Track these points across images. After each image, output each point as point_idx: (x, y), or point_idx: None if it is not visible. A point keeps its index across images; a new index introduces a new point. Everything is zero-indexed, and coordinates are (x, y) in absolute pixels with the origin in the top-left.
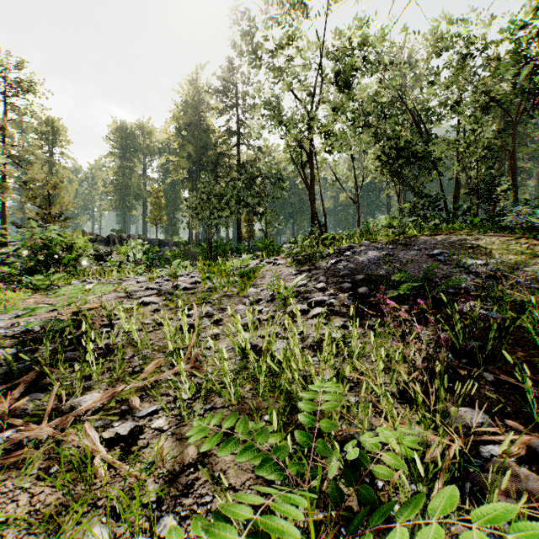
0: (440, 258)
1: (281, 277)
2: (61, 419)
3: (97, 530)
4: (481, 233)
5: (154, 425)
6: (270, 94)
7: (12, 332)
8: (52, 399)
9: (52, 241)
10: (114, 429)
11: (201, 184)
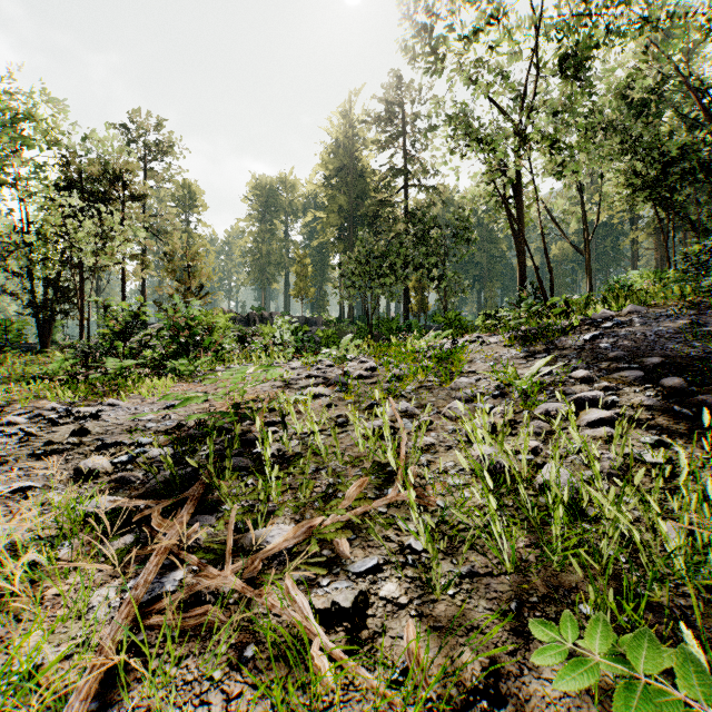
0: None
1: (502, 361)
2: (245, 563)
3: None
4: None
5: (383, 593)
6: (464, 102)
7: (163, 426)
8: (231, 530)
9: (194, 319)
10: (323, 590)
11: (359, 243)
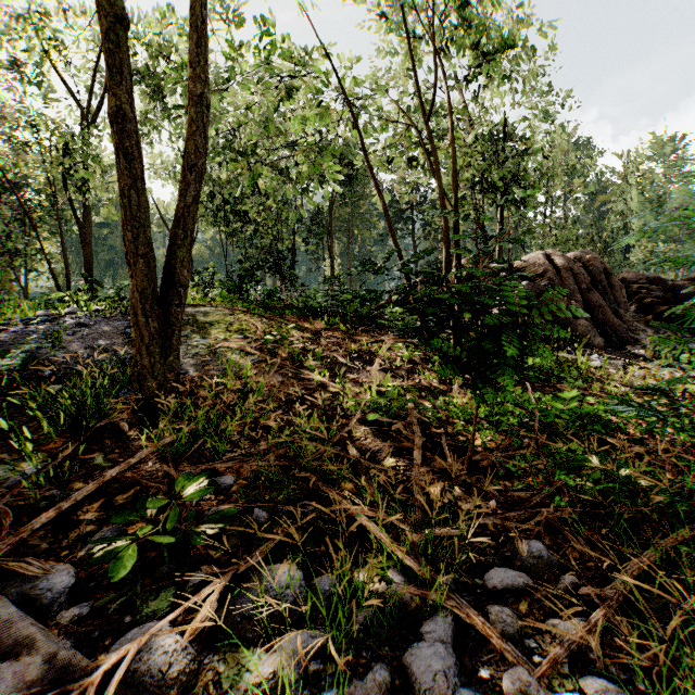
0: (127, 330)
1: None
2: None
3: None
4: (226, 306)
5: None
6: None
7: None
8: None
9: None
10: None
11: None
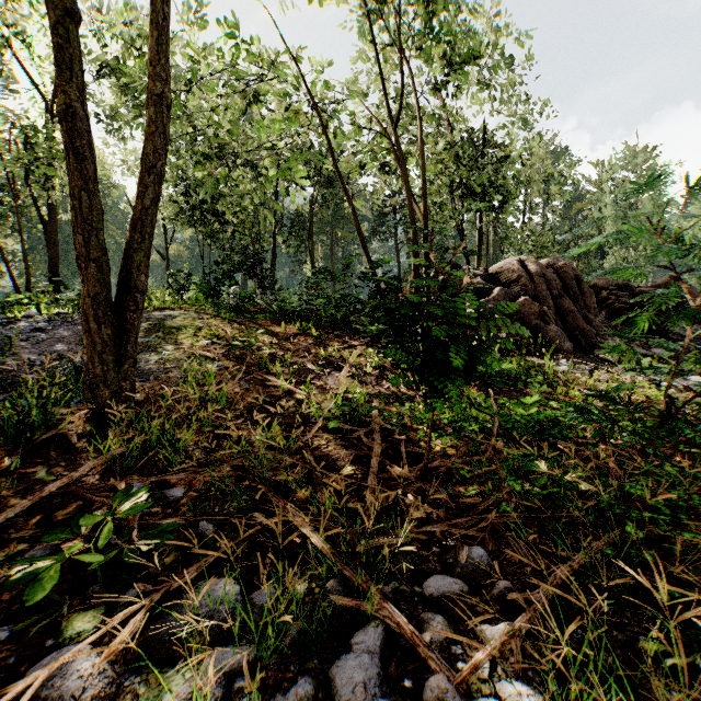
0: None
1: None
2: None
3: None
4: (197, 310)
5: None
6: None
7: None
8: None
9: None
10: None
11: None
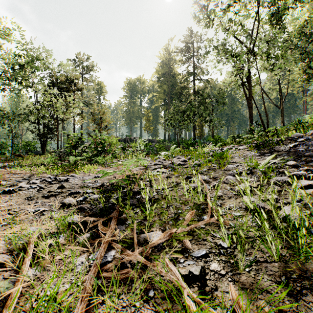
0: None
1: (248, 157)
2: (142, 249)
3: None
4: None
5: (211, 268)
6: (224, 39)
7: (95, 185)
8: (135, 233)
9: (104, 140)
10: (182, 265)
11: (173, 106)
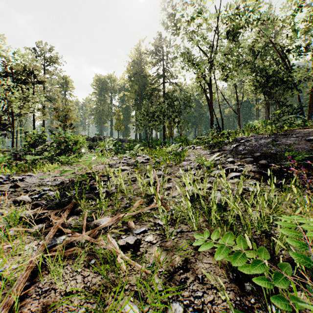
0: None
1: (201, 155)
2: (91, 231)
3: (129, 306)
4: None
5: (146, 239)
6: (187, 48)
7: (54, 183)
8: (85, 219)
9: (68, 138)
10: (123, 239)
11: (143, 106)
